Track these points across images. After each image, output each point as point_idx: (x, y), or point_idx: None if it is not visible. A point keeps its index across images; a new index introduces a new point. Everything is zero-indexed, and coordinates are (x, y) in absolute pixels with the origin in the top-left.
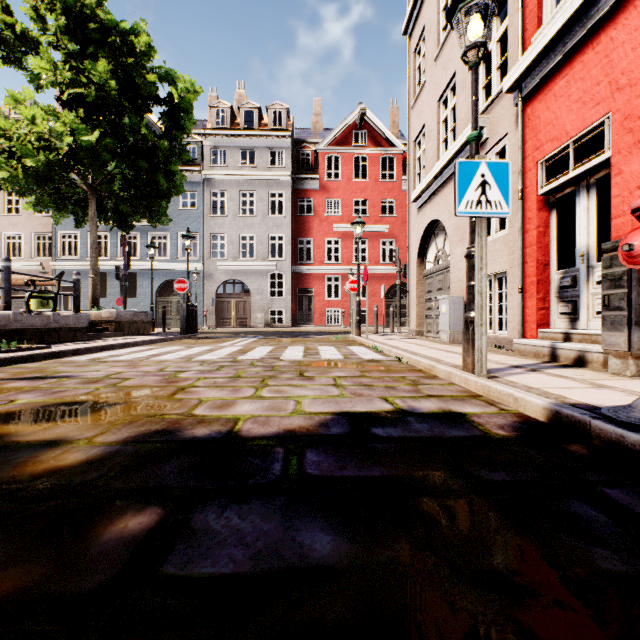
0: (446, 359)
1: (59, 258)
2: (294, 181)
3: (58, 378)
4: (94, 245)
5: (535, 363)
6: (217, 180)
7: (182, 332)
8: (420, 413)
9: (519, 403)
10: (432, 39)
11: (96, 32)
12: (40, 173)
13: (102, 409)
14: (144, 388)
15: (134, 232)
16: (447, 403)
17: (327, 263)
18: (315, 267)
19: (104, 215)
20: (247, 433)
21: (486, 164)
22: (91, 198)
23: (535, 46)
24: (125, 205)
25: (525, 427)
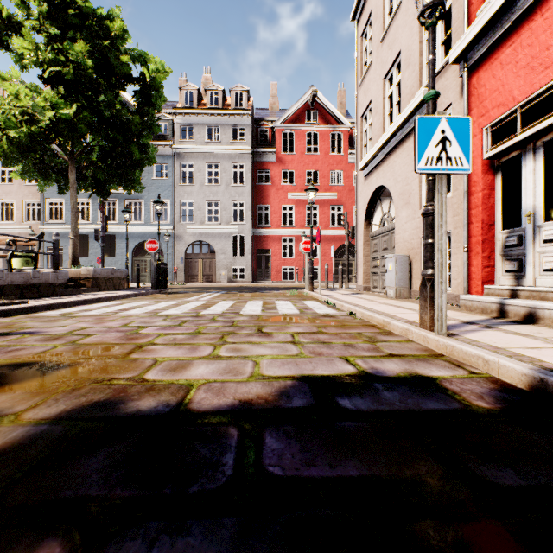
0: (398, 314)
1: (47, 222)
2: (254, 154)
3: (21, 334)
4: (74, 209)
5: (485, 319)
6: (186, 153)
7: (153, 288)
8: (386, 377)
9: (490, 366)
10: (378, 23)
11: (75, 17)
12: (23, 143)
13: (49, 372)
14: (102, 346)
15: (113, 199)
16: (411, 364)
17: (283, 226)
18: (272, 230)
19: (84, 183)
20: (198, 406)
21: (446, 120)
22: (71, 167)
23: (482, 17)
24: (102, 174)
25: (506, 397)
